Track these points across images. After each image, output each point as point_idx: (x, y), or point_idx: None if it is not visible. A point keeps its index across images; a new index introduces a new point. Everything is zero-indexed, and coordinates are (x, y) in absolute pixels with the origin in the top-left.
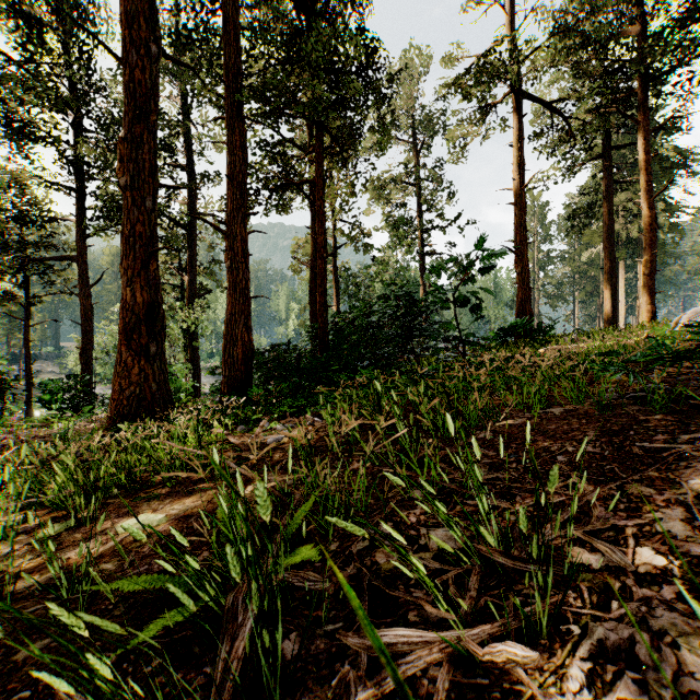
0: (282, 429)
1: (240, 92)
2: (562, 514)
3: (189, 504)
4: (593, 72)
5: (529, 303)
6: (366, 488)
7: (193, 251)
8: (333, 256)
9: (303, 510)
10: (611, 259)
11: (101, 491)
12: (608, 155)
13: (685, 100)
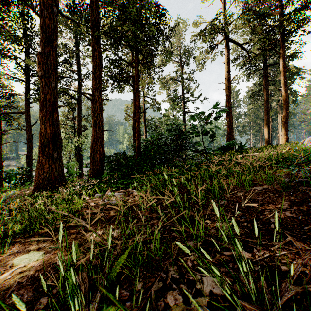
0: (117, 195)
1: (98, 31)
2: (294, 270)
3: (59, 245)
4: (260, 31)
5: (232, 134)
6: (160, 237)
7: (79, 110)
8: (143, 113)
9: (120, 261)
10: (268, 115)
11: (9, 237)
12: (266, 69)
13: (300, 44)
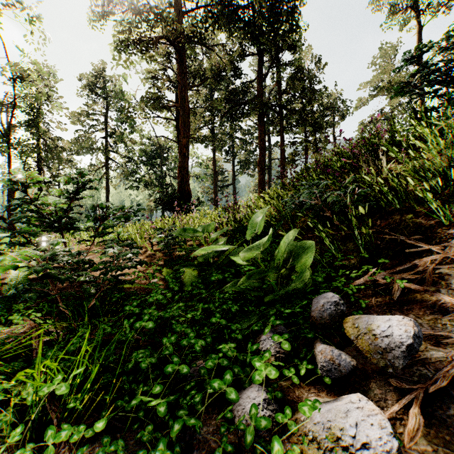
0: None
1: (283, 145)
2: None
3: None
4: None
5: None
6: None
7: (269, 175)
8: None
9: None
10: None
11: None
12: None
13: None
